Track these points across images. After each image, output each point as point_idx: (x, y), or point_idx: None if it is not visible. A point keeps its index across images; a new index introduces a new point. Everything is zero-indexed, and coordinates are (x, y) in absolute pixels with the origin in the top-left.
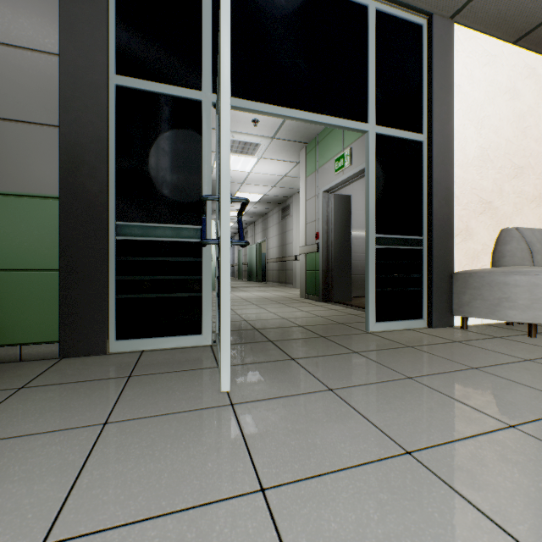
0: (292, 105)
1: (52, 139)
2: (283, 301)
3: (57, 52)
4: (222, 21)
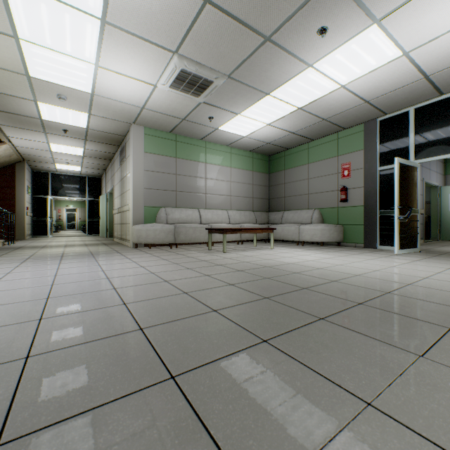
0: None
1: (362, 190)
2: None
3: (363, 167)
4: (394, 165)
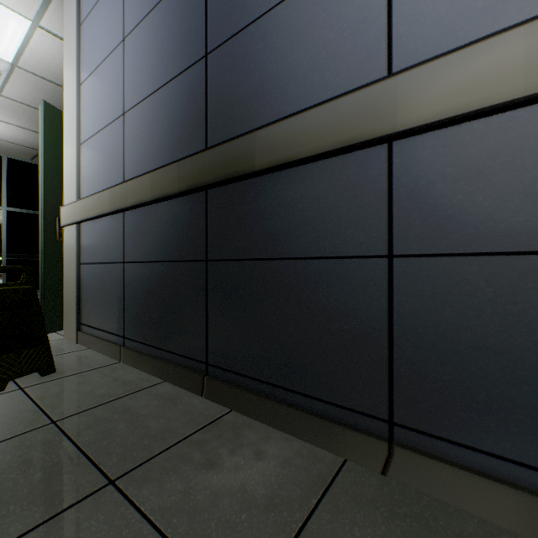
0: None
1: None
2: None
3: None
4: None
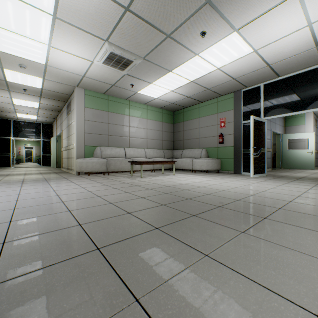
0: (288, 112)
1: (232, 136)
2: None
3: (233, 121)
4: (250, 121)
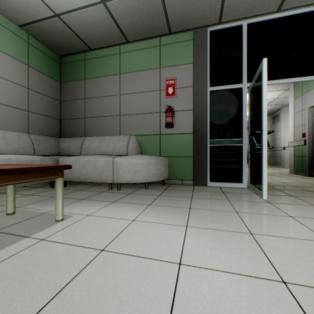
0: (289, 76)
1: (190, 114)
2: (276, 174)
3: (191, 85)
4: (263, 70)
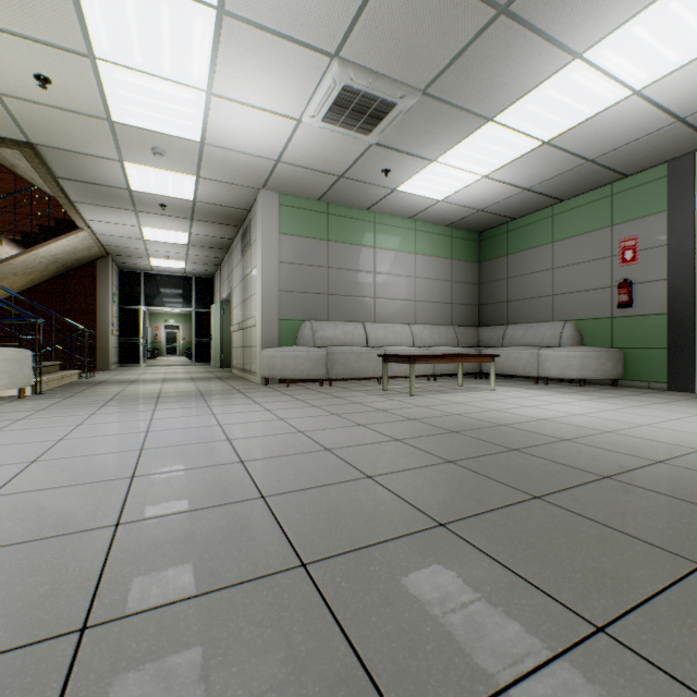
0: None
1: (662, 286)
2: None
3: (664, 244)
4: None
